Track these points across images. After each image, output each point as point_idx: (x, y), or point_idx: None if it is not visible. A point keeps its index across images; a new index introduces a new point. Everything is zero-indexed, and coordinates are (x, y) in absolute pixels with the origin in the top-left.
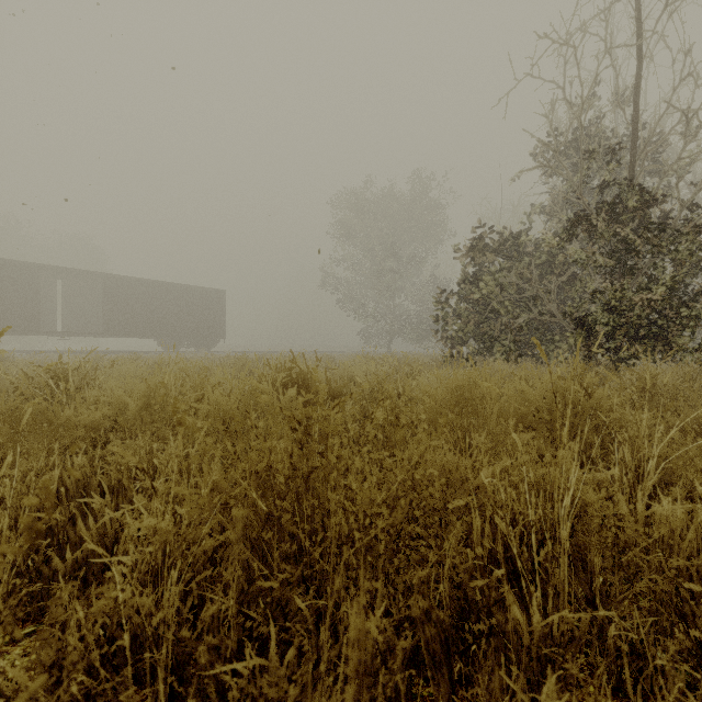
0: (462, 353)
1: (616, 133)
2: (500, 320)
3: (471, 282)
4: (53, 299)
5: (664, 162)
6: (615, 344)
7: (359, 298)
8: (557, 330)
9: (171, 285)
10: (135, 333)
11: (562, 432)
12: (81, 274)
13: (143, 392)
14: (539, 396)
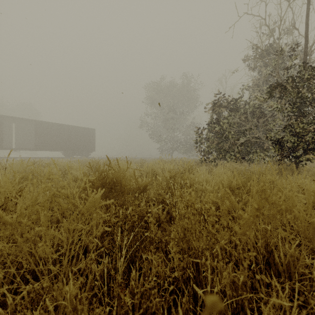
0: (209, 158)
1: (294, 42)
2: (230, 141)
3: (214, 122)
4: (10, 132)
5: None
6: (299, 153)
7: (157, 133)
8: (257, 147)
9: (68, 126)
10: (51, 149)
11: None
12: (24, 120)
13: None
14: None
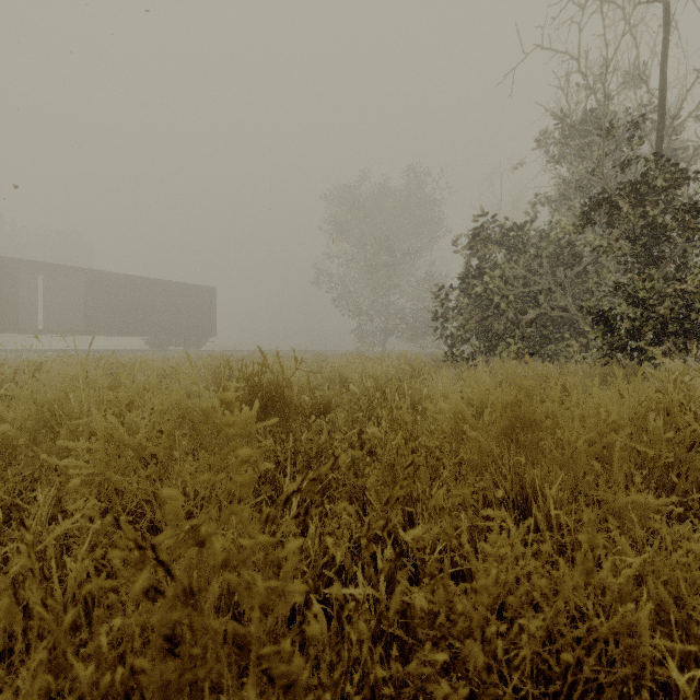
0: (462, 352)
1: (638, 108)
2: (506, 316)
3: (473, 275)
4: (34, 296)
5: (697, 136)
6: (644, 342)
7: (353, 296)
8: (565, 327)
9: (159, 282)
10: (120, 332)
11: (672, 476)
12: (64, 270)
13: (37, 408)
14: (619, 415)
